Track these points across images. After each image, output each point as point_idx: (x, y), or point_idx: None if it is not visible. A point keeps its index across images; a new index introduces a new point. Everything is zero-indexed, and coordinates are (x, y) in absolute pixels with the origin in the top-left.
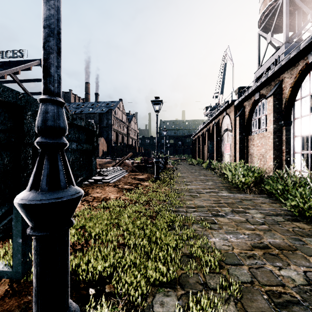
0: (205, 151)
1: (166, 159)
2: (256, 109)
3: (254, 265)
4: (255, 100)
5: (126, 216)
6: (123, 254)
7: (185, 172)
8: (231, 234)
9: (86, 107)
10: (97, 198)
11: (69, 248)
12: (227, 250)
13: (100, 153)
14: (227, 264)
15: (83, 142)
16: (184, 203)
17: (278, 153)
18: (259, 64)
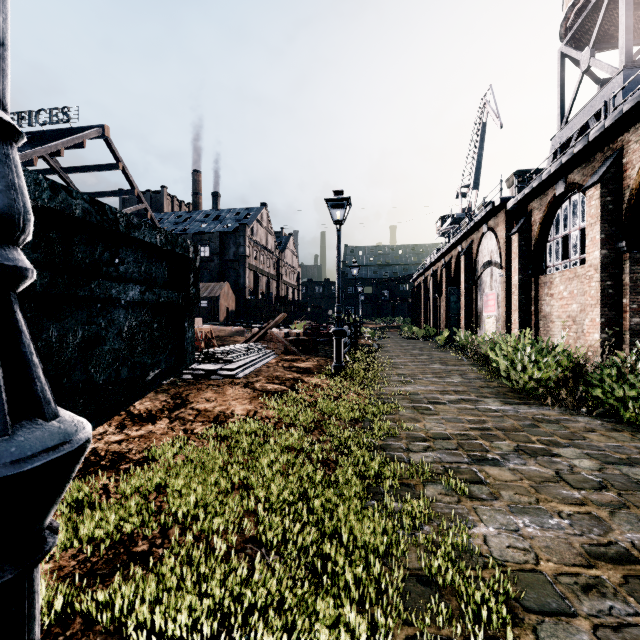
0: (442, 309)
1: (358, 326)
2: (557, 216)
3: (606, 617)
4: (556, 197)
5: (265, 464)
6: (251, 569)
7: (398, 354)
8: (525, 515)
9: (193, 221)
10: (205, 414)
11: (34, 634)
12: (522, 563)
13: (221, 314)
14: (531, 610)
15: (161, 285)
16: (401, 426)
17: (613, 313)
18: (561, 119)
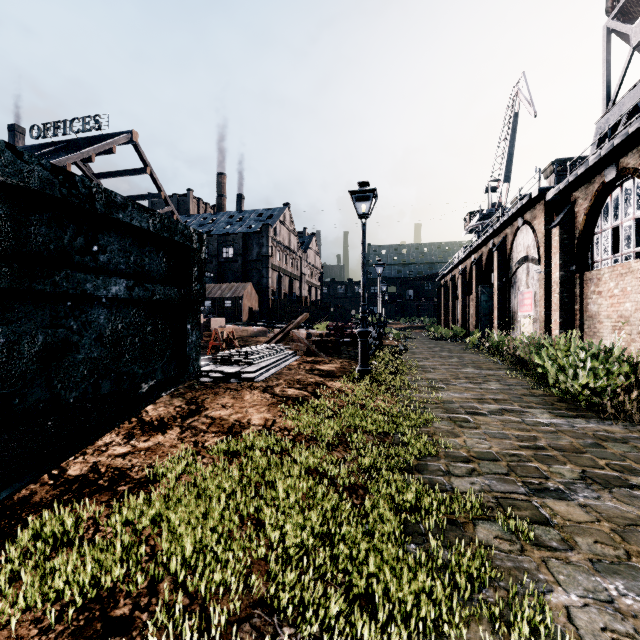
0: (471, 309)
1: (383, 326)
2: (605, 206)
3: None
4: (605, 184)
5: (280, 494)
6: None
7: (426, 356)
8: (616, 577)
9: (218, 223)
10: (220, 423)
11: None
12: None
13: (244, 314)
14: None
15: (157, 280)
16: (437, 442)
17: None
18: (607, 101)
